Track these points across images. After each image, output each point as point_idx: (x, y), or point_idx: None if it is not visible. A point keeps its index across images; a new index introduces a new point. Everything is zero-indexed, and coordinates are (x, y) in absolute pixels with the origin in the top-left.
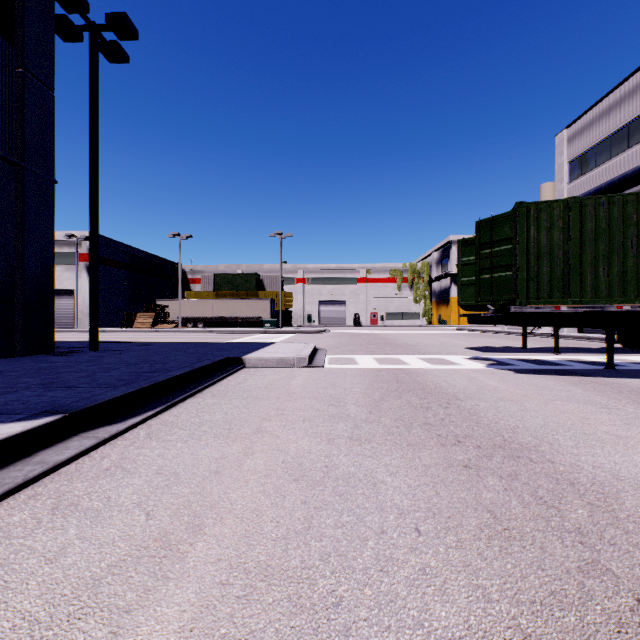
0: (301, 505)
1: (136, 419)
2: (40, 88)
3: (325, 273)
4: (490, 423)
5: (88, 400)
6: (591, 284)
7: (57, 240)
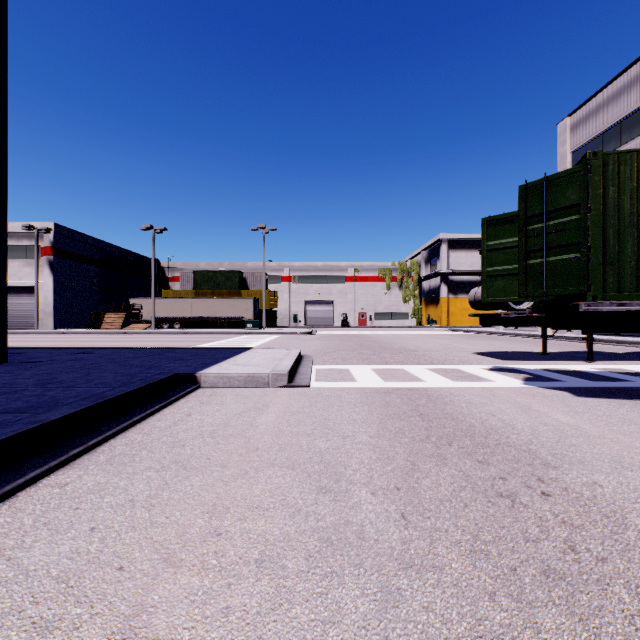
0: None
1: None
2: None
3: (312, 271)
4: None
5: None
6: None
7: (15, 232)
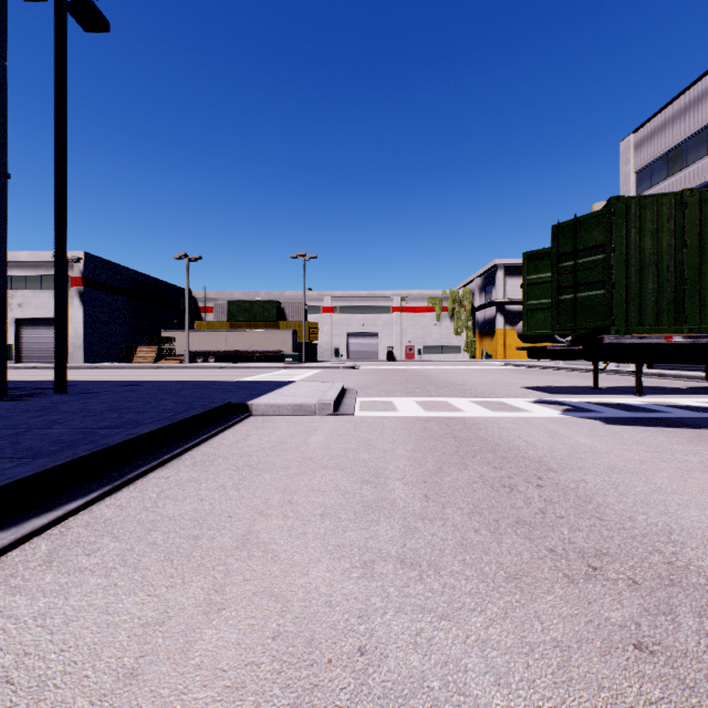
0: None
1: (43, 519)
2: None
3: (355, 301)
4: (623, 520)
5: None
6: None
7: (45, 261)
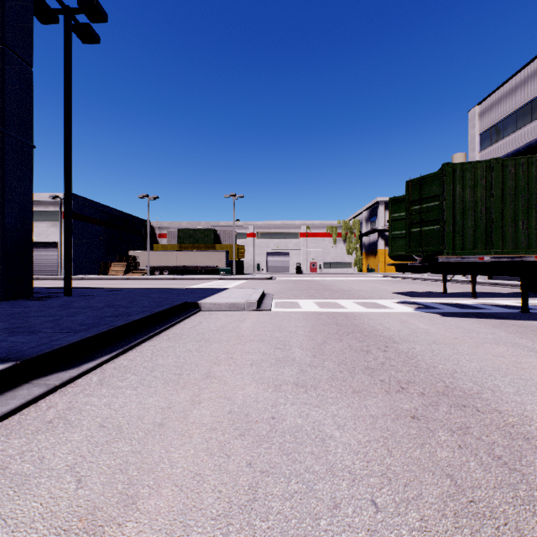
0: (246, 468)
1: (91, 364)
2: (19, 63)
3: (272, 229)
4: (429, 367)
5: (44, 346)
6: (511, 236)
7: (44, 200)
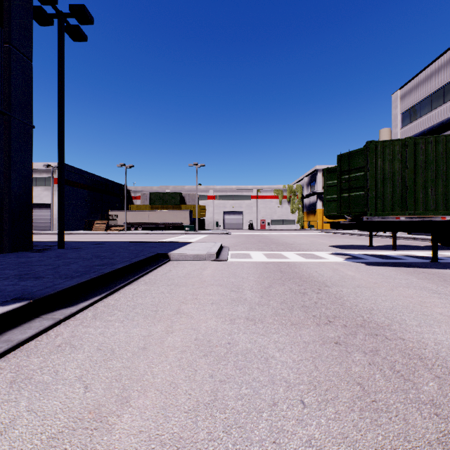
0: (209, 378)
1: (86, 303)
2: (22, 58)
3: (228, 192)
4: (352, 306)
5: (49, 289)
6: (422, 201)
7: (38, 169)
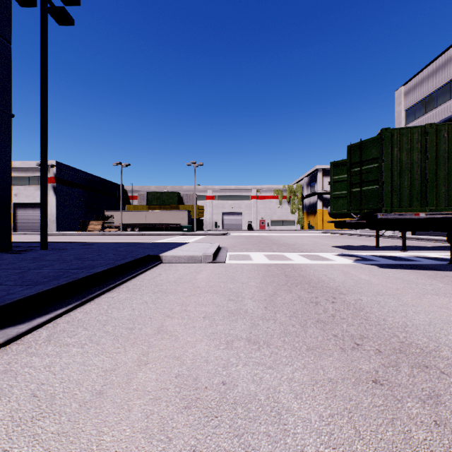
0: None
1: (43, 318)
2: None
3: (227, 192)
4: (379, 320)
5: None
6: (445, 195)
7: (31, 167)
